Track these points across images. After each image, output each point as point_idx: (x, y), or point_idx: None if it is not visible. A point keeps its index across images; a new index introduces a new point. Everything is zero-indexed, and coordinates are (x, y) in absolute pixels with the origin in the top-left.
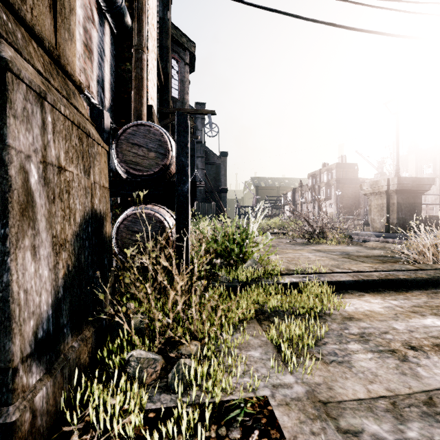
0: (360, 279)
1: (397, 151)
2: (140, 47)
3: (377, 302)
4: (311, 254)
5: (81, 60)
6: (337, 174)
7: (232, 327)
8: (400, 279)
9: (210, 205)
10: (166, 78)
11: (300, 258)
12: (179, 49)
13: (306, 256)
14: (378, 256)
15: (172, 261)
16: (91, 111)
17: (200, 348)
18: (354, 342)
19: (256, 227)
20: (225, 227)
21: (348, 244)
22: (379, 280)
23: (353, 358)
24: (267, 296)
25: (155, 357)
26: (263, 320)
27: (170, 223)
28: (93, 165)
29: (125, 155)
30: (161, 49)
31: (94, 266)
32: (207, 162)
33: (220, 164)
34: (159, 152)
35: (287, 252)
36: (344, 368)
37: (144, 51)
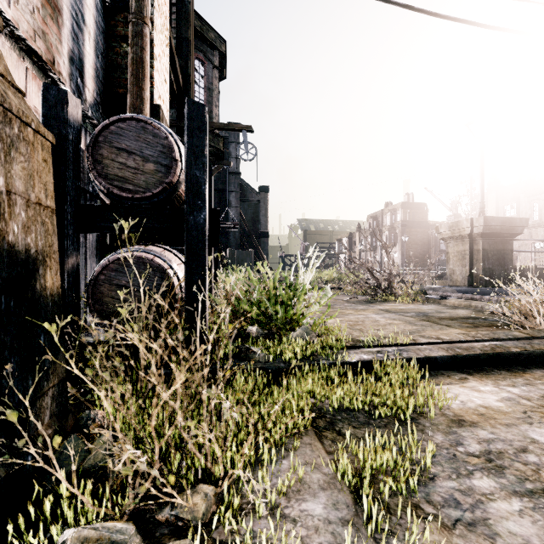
0: (458, 354)
1: (481, 185)
2: (140, 15)
3: (490, 391)
4: (378, 315)
5: (37, 16)
6: (403, 216)
7: (273, 453)
8: (512, 353)
9: (246, 252)
10: (185, 81)
11: (366, 322)
12: (205, 47)
13: (372, 318)
14: (465, 317)
15: (178, 333)
16: (46, 91)
17: (214, 499)
18: (480, 472)
19: (308, 280)
20: (264, 279)
21: (424, 302)
22: (484, 355)
23: (491, 512)
24: (326, 383)
25: (116, 540)
26: (324, 430)
27: (179, 273)
28: (5, 158)
29: (106, 165)
30: (180, 41)
31: (3, 353)
32: (244, 199)
33: (259, 202)
34: (162, 164)
35: (347, 313)
36: (482, 539)
37: (145, 22)
